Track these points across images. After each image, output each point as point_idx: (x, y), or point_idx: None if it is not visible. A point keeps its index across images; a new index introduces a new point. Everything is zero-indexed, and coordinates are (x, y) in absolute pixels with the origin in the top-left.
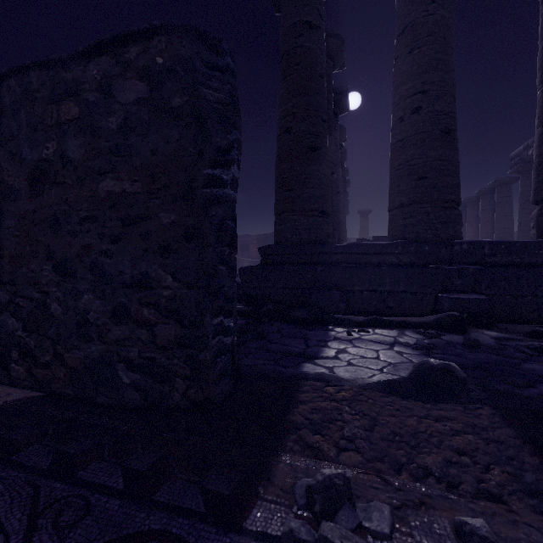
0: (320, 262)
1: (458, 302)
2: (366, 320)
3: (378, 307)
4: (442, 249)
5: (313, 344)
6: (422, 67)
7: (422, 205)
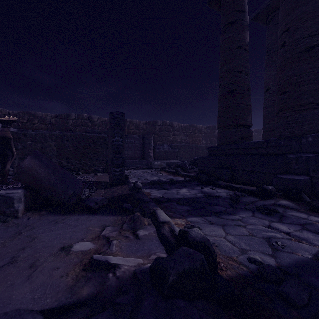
0: (228, 154)
1: (281, 180)
2: (224, 185)
3: (247, 180)
4: (293, 142)
5: (179, 187)
6: (285, 13)
7: (283, 112)
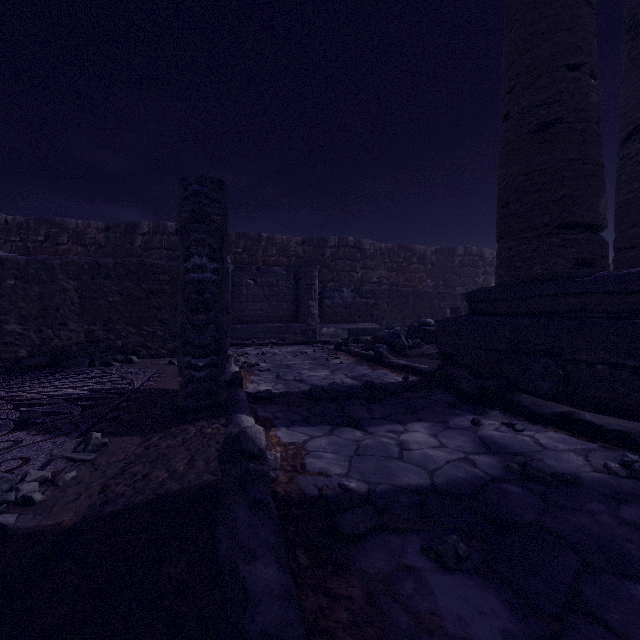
0: (541, 311)
1: None
2: (551, 413)
3: (632, 400)
4: None
5: (397, 417)
6: None
7: None
